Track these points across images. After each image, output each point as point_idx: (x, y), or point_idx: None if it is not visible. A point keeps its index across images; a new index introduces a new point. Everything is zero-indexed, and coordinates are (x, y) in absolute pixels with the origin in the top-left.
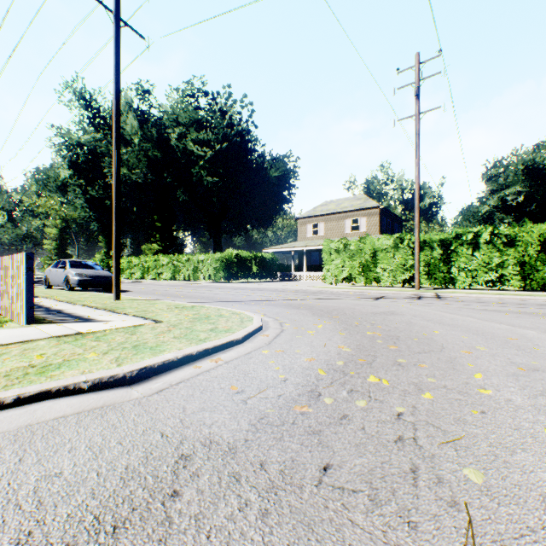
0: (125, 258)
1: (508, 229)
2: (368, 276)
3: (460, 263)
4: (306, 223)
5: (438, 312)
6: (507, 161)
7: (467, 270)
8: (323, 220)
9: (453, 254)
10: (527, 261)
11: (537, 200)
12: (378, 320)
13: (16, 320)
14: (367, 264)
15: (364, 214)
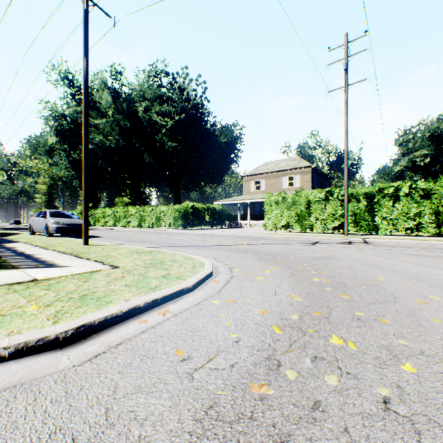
0: (101, 209)
1: (425, 183)
2: (303, 224)
3: (382, 213)
4: (250, 180)
5: (372, 257)
6: (415, 129)
7: (389, 219)
8: (264, 177)
9: (376, 205)
10: (442, 211)
11: (440, 161)
12: (320, 265)
13: None
14: (302, 213)
15: (298, 172)
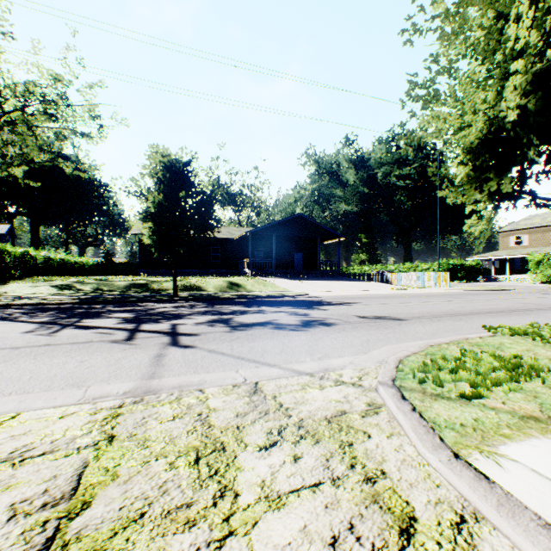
0: (356, 266)
1: None
2: None
3: None
4: (508, 236)
5: None
6: None
7: None
8: (526, 233)
9: None
10: None
11: None
12: None
13: (439, 287)
14: None
15: None
